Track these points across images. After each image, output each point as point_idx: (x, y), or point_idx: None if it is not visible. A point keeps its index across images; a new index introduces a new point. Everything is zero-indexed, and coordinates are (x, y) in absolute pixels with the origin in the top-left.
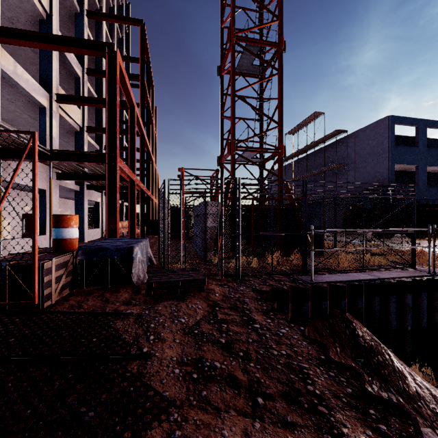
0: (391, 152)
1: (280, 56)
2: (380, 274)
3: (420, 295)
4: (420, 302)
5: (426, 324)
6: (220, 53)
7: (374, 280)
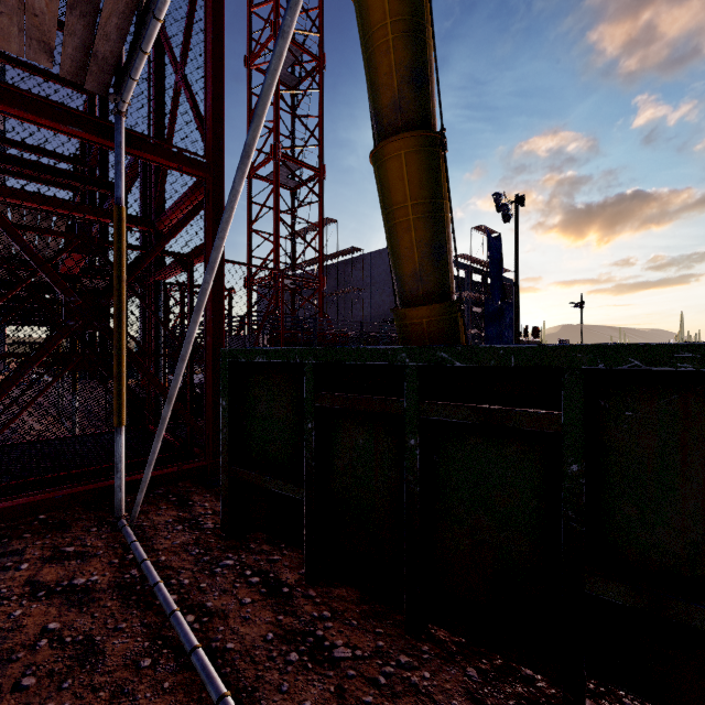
0: None
1: (322, 184)
2: None
3: None
4: None
5: None
6: None
7: None
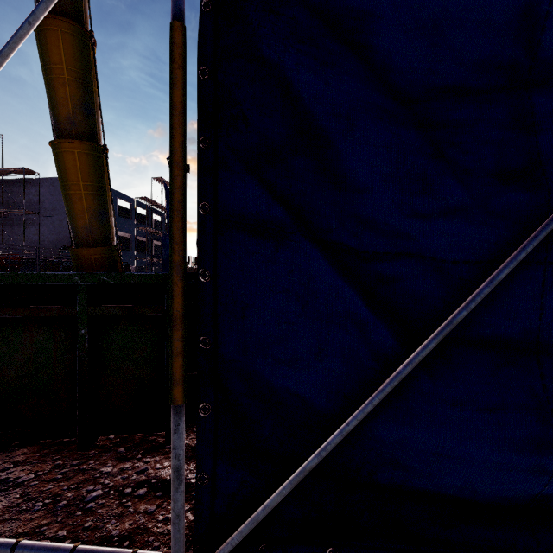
0: None
1: None
2: None
3: None
4: None
5: None
6: None
7: None
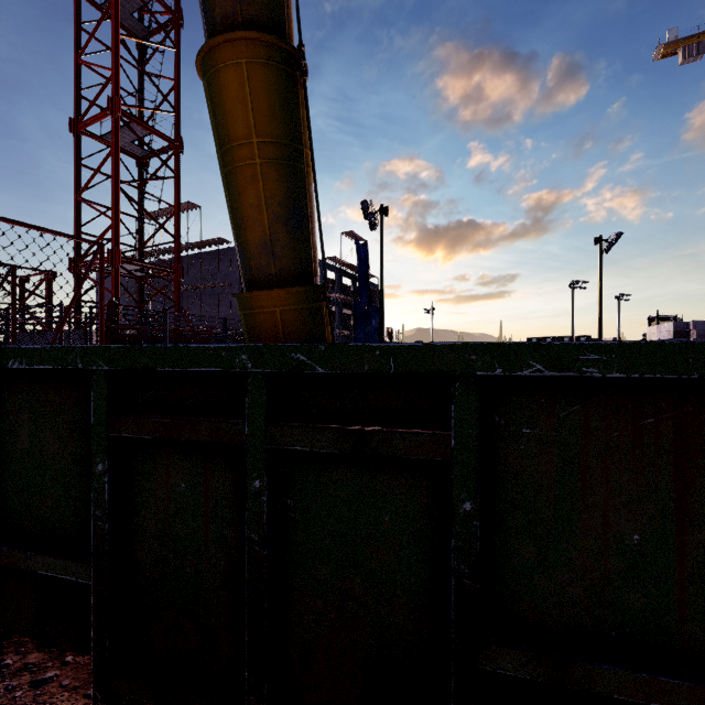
0: None
1: (179, 158)
2: None
3: None
4: None
5: None
6: (76, 100)
7: None
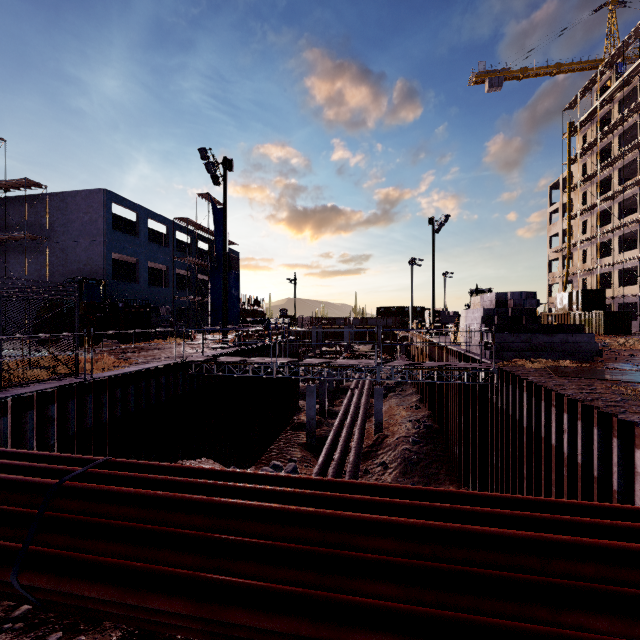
0: (107, 236)
1: None
2: (22, 390)
3: (68, 404)
4: (68, 410)
5: (74, 431)
6: None
7: (6, 398)
